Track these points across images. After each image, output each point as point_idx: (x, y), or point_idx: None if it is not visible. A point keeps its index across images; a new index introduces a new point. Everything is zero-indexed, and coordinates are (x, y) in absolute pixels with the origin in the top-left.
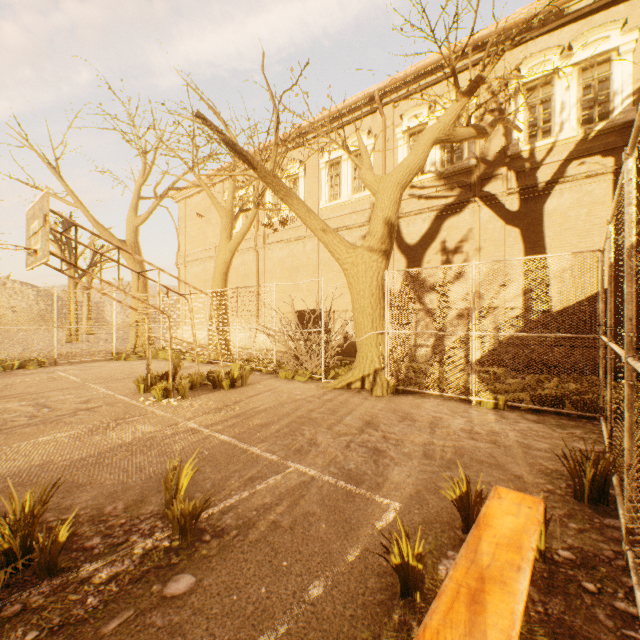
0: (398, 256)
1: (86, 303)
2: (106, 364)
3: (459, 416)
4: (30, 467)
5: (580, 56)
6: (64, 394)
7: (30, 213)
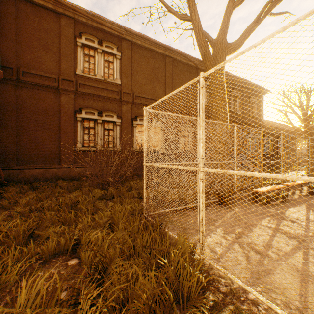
0: None
1: None
2: None
3: (239, 245)
4: None
5: None
6: None
7: None
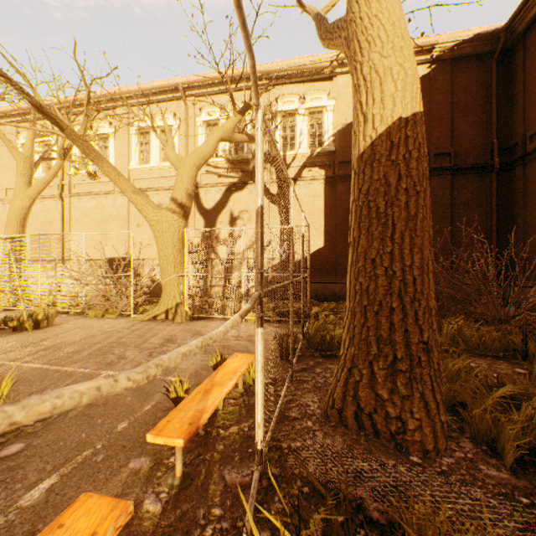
0: (198, 217)
1: None
2: None
3: (233, 329)
4: None
5: (309, 105)
6: None
7: None
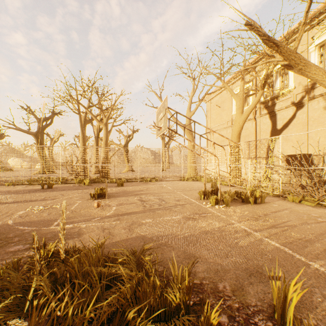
0: None
1: (167, 155)
2: (179, 182)
3: None
4: (166, 234)
5: None
6: (168, 195)
7: (158, 111)
